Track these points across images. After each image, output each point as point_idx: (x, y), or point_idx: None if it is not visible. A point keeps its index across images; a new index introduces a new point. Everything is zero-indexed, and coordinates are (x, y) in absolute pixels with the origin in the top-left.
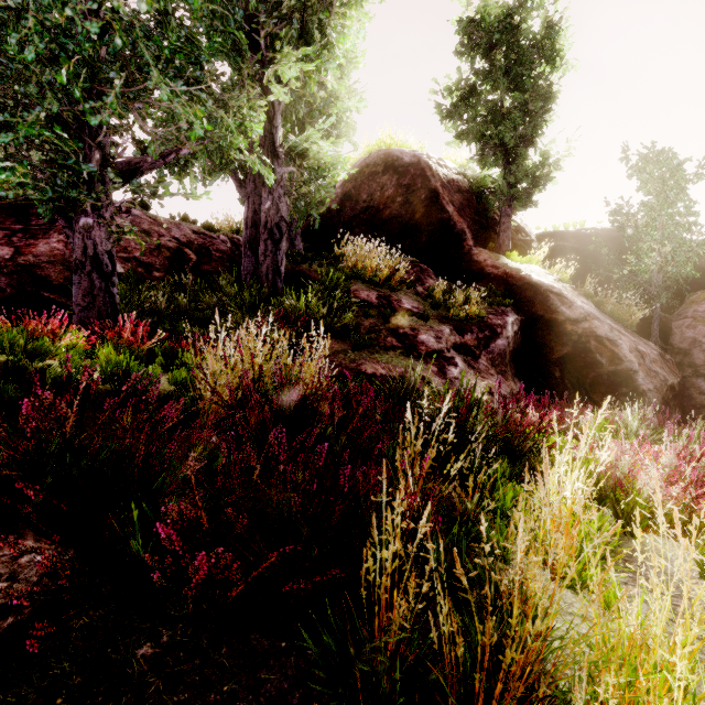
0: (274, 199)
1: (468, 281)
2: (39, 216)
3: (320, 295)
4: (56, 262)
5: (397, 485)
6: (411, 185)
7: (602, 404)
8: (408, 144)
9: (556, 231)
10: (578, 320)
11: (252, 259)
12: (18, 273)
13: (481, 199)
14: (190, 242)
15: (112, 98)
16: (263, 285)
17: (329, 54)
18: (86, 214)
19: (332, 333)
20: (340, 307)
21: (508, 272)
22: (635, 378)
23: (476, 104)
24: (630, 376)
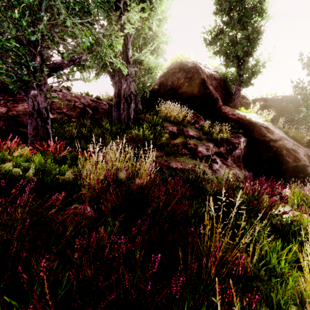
0: (128, 83)
1: (220, 122)
2: (20, 93)
3: (149, 129)
4: (26, 114)
5: (203, 252)
6: (192, 77)
7: (289, 182)
8: (190, 58)
9: (262, 98)
10: (276, 140)
11: (117, 112)
12: (8, 119)
13: (225, 83)
14: (89, 105)
15: (42, 26)
16: (122, 124)
17: (154, 12)
18: (34, 89)
19: (155, 147)
20: (159, 134)
21: (240, 117)
22: (307, 169)
23: (223, 37)
24: (304, 168)
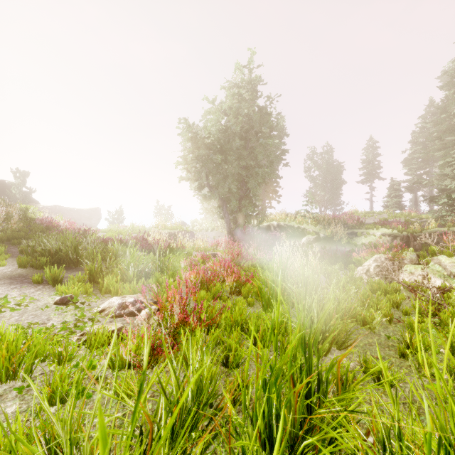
0: None
1: None
2: None
3: None
4: None
5: None
6: None
7: None
8: None
9: None
10: None
11: None
12: None
13: None
14: None
15: None
16: None
17: None
18: None
19: None
20: None
21: None
22: None
23: None
24: None
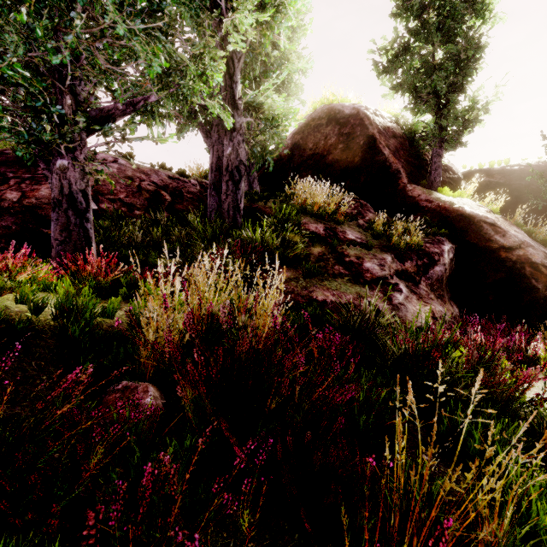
0: (234, 146)
1: (403, 214)
2: None
3: (273, 228)
4: None
5: (393, 507)
6: (351, 133)
7: (537, 327)
8: (348, 99)
9: (482, 169)
10: (513, 247)
11: (216, 198)
12: (22, 213)
13: (413, 143)
14: (166, 186)
15: (73, 37)
16: (225, 220)
17: (282, 14)
18: (62, 156)
19: (284, 262)
20: (292, 239)
21: (441, 205)
22: None
23: (410, 58)
24: None
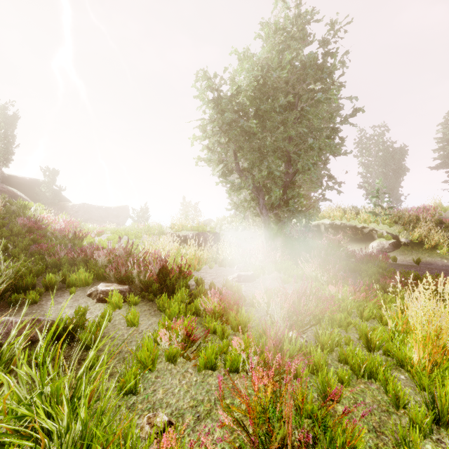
0: None
1: None
2: None
3: None
4: None
5: None
6: None
7: None
8: None
9: (16, 175)
10: None
11: None
12: None
13: None
14: None
15: None
16: None
17: None
18: None
19: None
20: None
21: (9, 191)
22: None
23: None
24: None
